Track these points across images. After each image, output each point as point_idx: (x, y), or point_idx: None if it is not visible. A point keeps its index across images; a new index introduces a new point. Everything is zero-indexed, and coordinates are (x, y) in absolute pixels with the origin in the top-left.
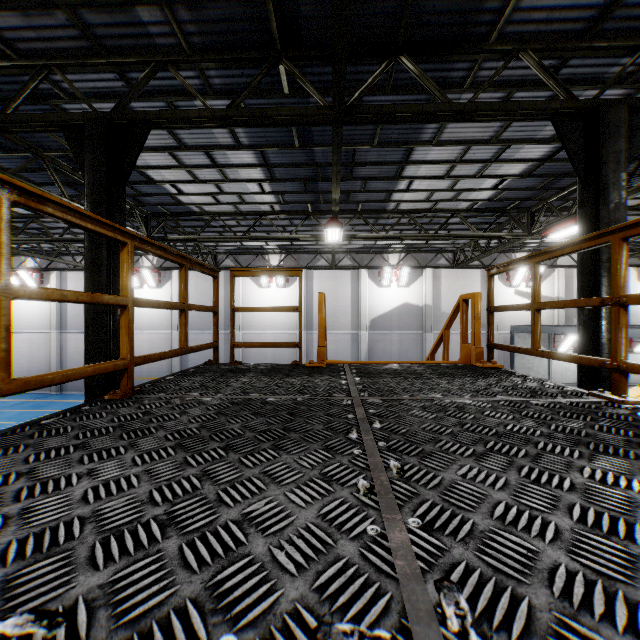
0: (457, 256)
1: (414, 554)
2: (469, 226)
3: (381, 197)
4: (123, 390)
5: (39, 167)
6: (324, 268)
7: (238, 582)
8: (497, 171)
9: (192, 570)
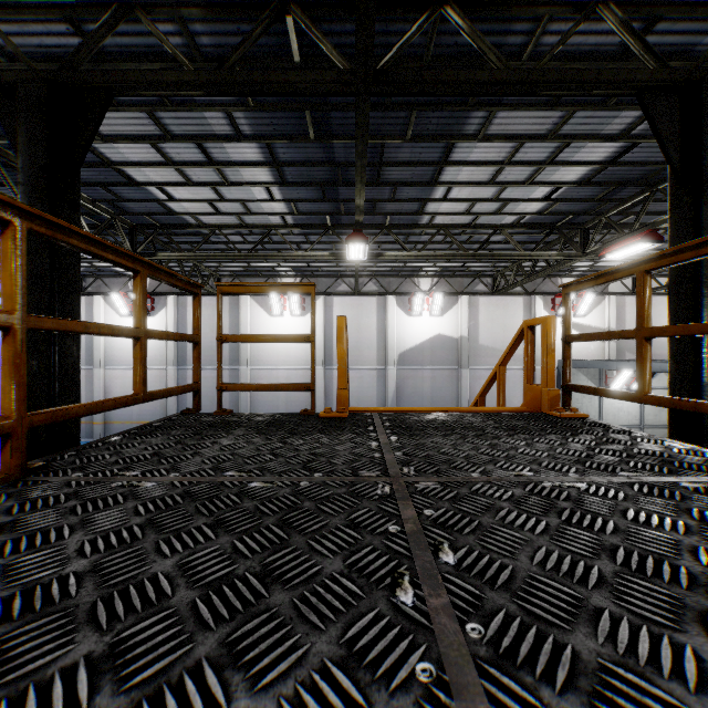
0: (497, 281)
1: None
2: (514, 244)
3: (413, 208)
4: (6, 470)
5: None
6: (346, 294)
7: None
8: (551, 177)
9: None
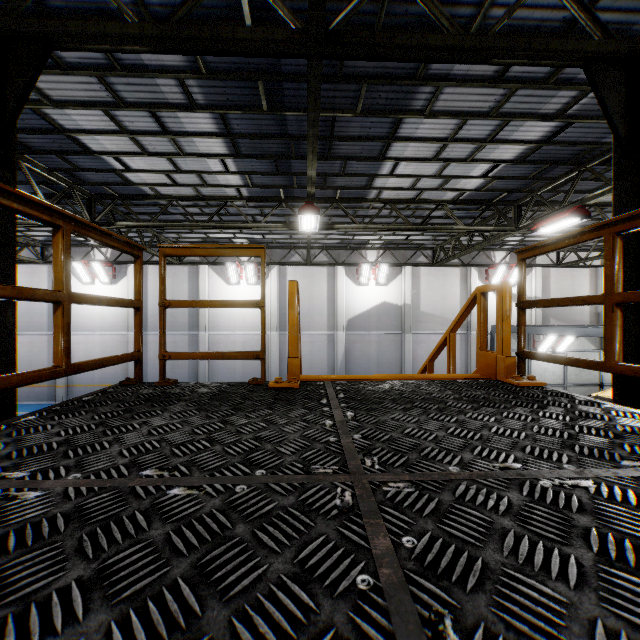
0: (437, 253)
1: None
2: (455, 219)
3: (362, 183)
4: None
5: None
6: (298, 264)
7: None
8: (490, 154)
9: None
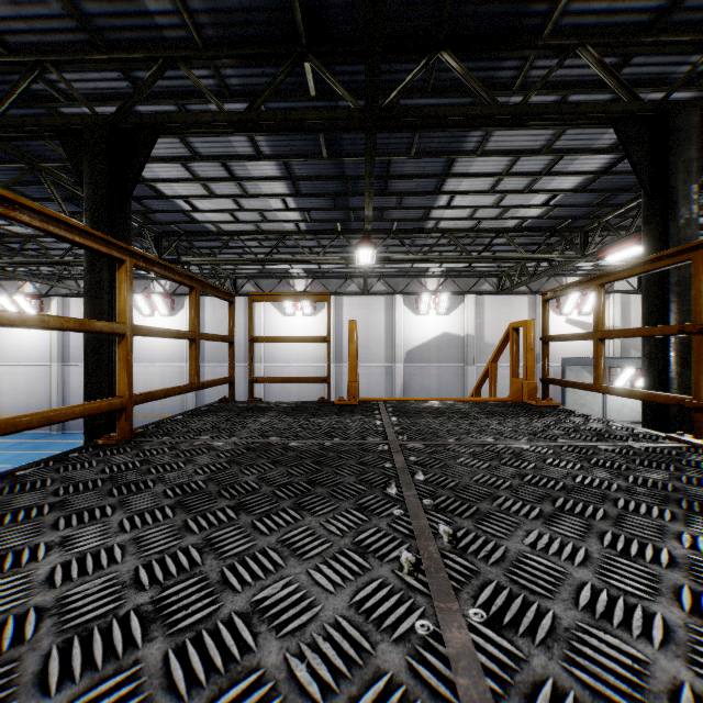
0: (502, 281)
1: (480, 665)
2: (516, 247)
3: (419, 214)
4: (120, 433)
5: (36, 180)
6: (355, 294)
7: None
8: (548, 185)
9: (178, 694)
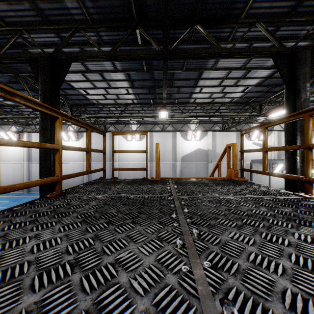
0: (224, 125)
1: (207, 282)
2: (230, 110)
3: (187, 96)
4: (57, 192)
5: (17, 81)
6: (158, 131)
7: (111, 299)
8: (244, 83)
9: (86, 292)
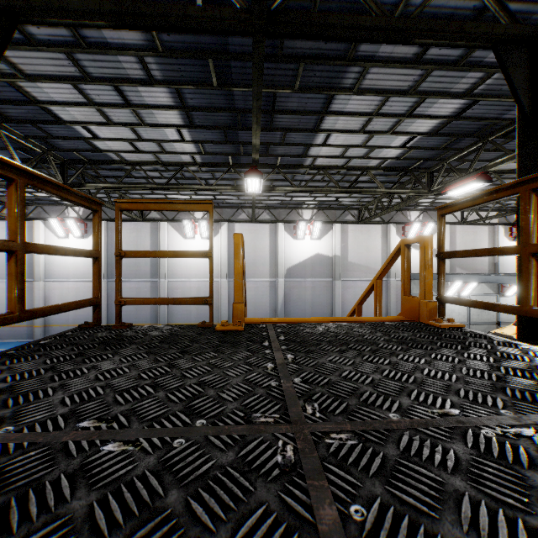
0: (362, 213)
1: None
2: (377, 183)
3: (299, 151)
4: None
5: None
6: (245, 221)
7: None
8: (408, 128)
9: None
